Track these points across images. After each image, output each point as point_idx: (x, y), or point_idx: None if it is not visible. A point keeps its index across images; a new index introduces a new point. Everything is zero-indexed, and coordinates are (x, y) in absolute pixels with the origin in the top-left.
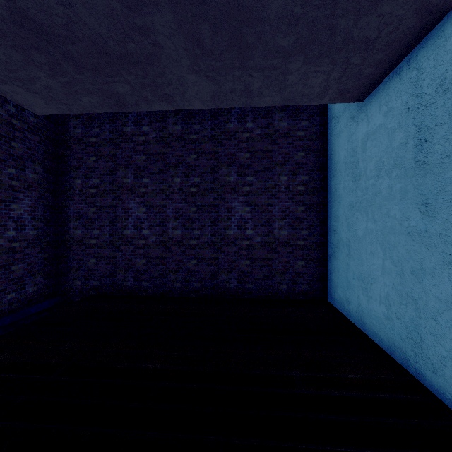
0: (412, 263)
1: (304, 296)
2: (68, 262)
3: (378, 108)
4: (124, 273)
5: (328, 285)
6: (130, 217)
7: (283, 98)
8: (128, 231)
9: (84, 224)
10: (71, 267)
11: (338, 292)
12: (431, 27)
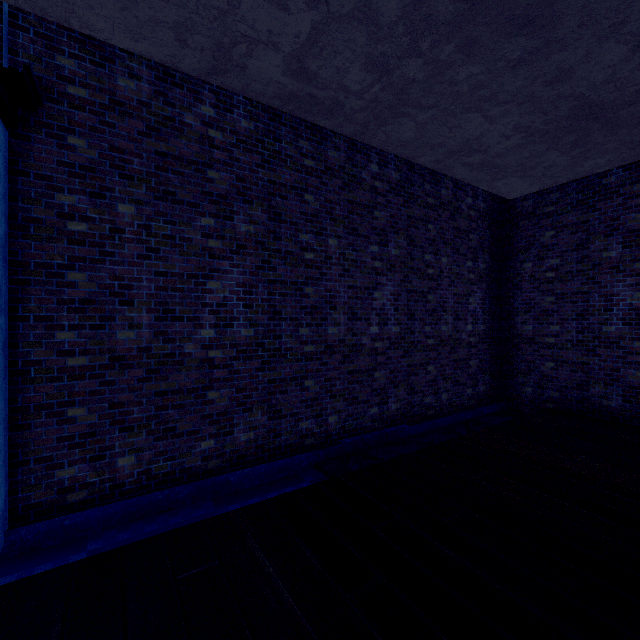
0: None
1: None
2: (513, 363)
3: None
4: (603, 388)
5: None
6: (614, 308)
7: None
8: (610, 327)
9: (536, 318)
10: (518, 369)
11: None
12: None
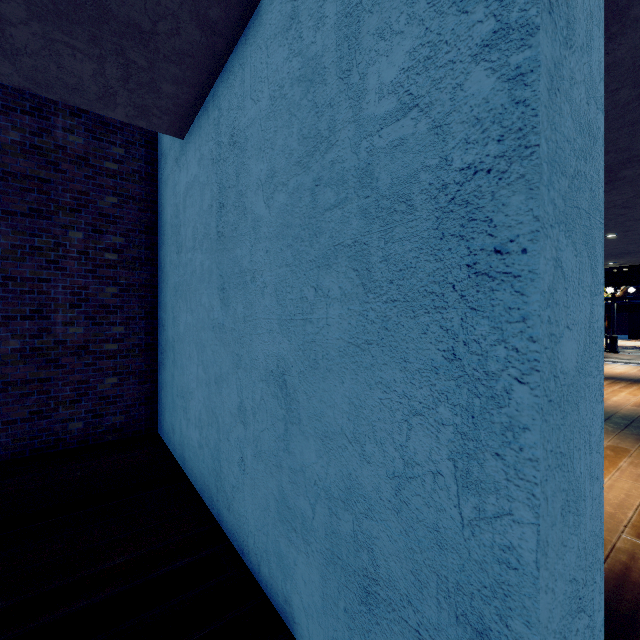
0: (215, 369)
1: (117, 435)
2: None
3: (194, 152)
4: None
5: (158, 409)
6: None
7: (24, 76)
8: None
9: None
10: None
11: (166, 417)
12: (224, 56)
